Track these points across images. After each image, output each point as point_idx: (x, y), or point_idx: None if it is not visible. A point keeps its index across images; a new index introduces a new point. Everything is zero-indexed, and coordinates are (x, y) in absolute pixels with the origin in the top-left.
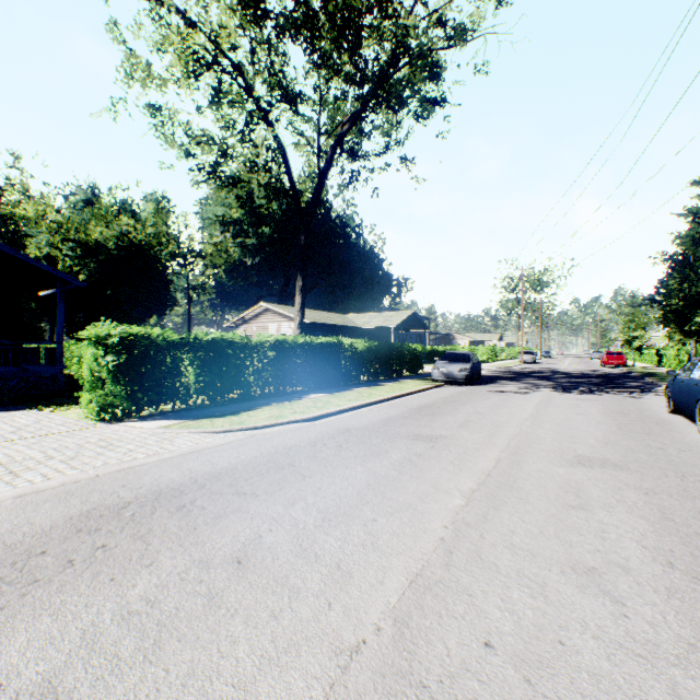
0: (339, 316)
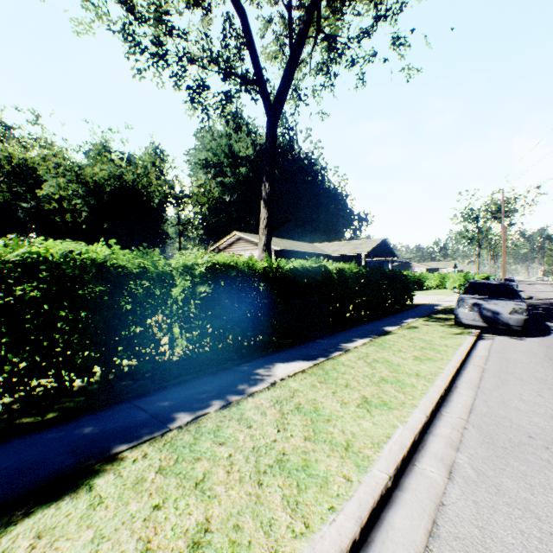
0: (308, 245)
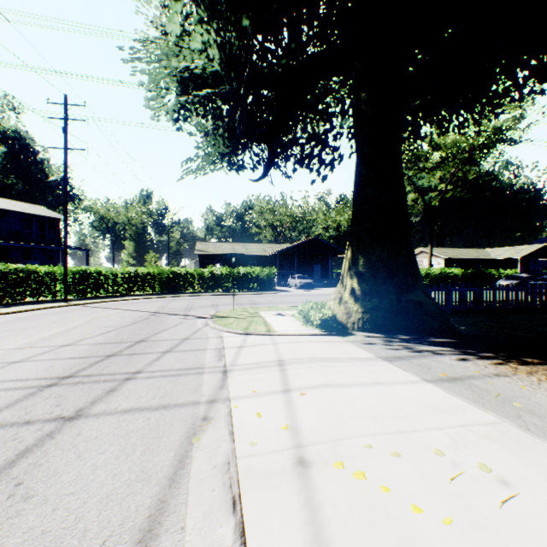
0: (476, 251)
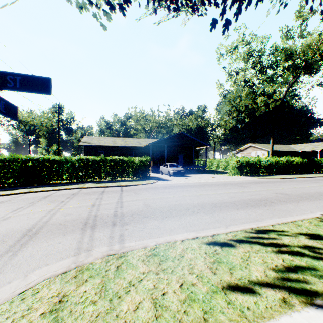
0: (285, 146)
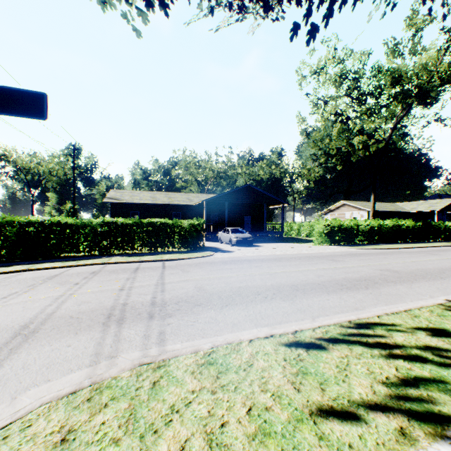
0: (391, 205)
